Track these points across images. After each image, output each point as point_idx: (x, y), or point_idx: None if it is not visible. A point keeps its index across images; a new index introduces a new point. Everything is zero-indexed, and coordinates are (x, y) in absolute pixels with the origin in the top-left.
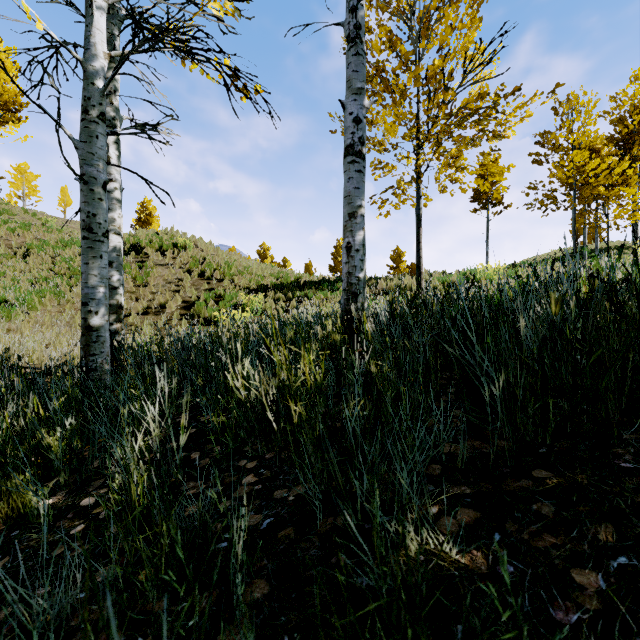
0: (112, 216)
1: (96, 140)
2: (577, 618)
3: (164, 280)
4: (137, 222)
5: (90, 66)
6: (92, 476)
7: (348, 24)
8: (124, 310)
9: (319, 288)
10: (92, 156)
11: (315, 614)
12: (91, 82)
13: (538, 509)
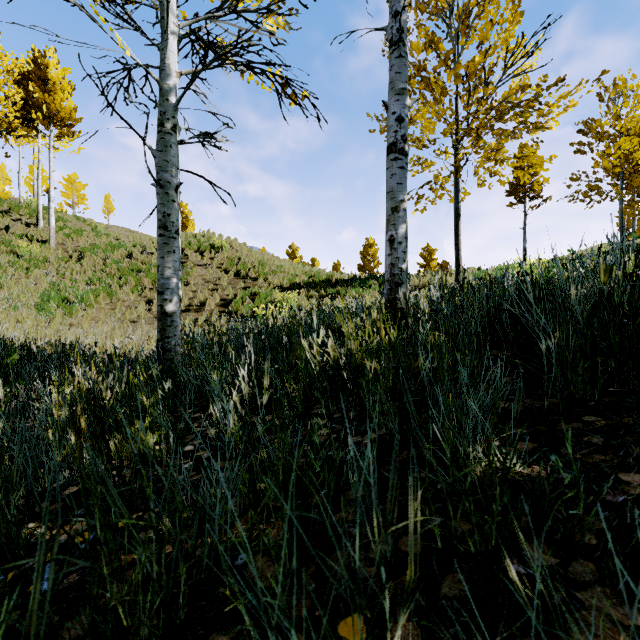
0: None
1: (170, 149)
2: (623, 499)
3: (203, 279)
4: None
5: (165, 85)
6: (184, 432)
7: (391, 28)
8: None
9: (351, 285)
10: (167, 163)
11: (407, 504)
12: (166, 99)
13: (588, 440)
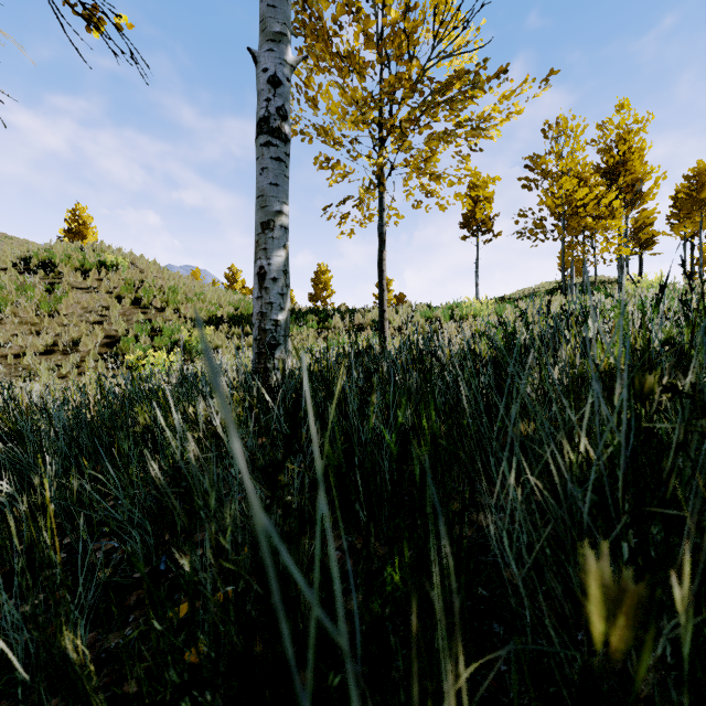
0: None
1: None
2: None
3: (82, 308)
4: (66, 233)
5: None
6: None
7: None
8: (18, 348)
9: None
10: None
11: None
12: None
13: None
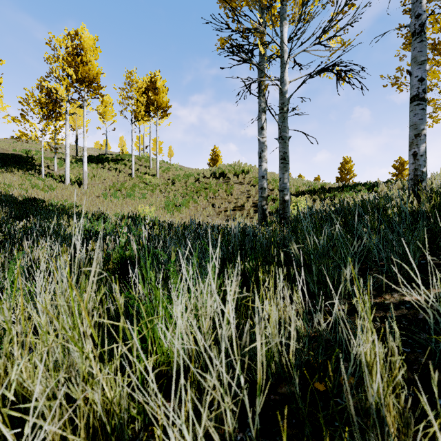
0: (264, 154)
1: (286, 120)
2: None
3: (240, 191)
4: (210, 161)
5: (284, 89)
6: None
7: (414, 25)
8: (223, 208)
9: (343, 191)
10: (285, 127)
11: None
12: (284, 96)
13: None
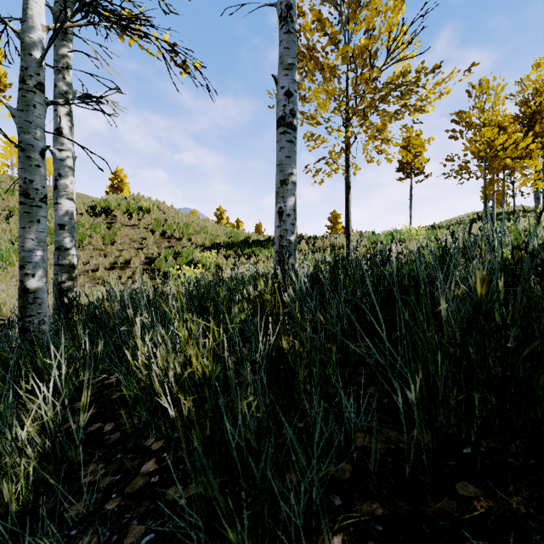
0: (64, 182)
1: (33, 109)
2: None
3: (130, 239)
4: (110, 188)
5: (27, 37)
6: None
7: (280, 4)
8: (93, 265)
9: (265, 246)
10: (29, 124)
11: None
12: (28, 53)
13: None
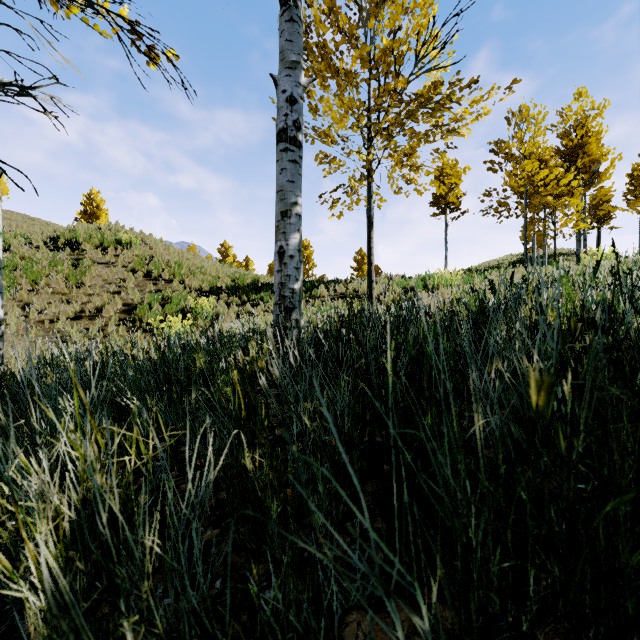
0: None
1: None
2: None
3: (103, 280)
4: (82, 215)
5: None
6: None
7: None
8: (52, 314)
9: None
10: None
11: None
12: None
13: None
